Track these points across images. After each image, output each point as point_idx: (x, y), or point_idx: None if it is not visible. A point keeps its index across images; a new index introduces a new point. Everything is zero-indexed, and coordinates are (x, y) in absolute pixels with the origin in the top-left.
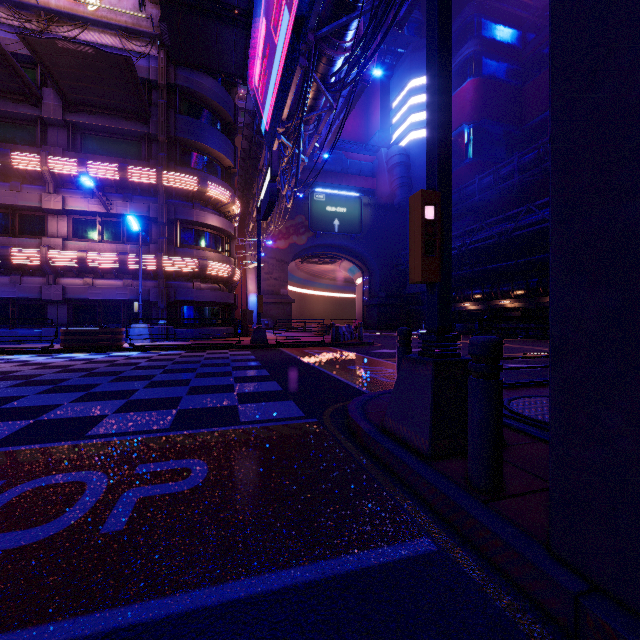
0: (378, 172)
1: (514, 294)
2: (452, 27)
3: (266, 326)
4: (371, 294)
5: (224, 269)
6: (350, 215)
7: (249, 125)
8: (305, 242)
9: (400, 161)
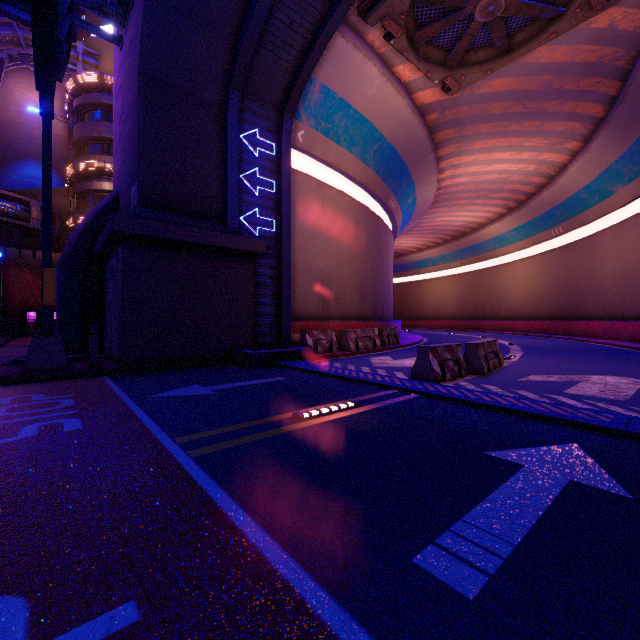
0: None
1: None
2: None
3: None
4: None
5: None
6: None
7: None
8: None
9: None
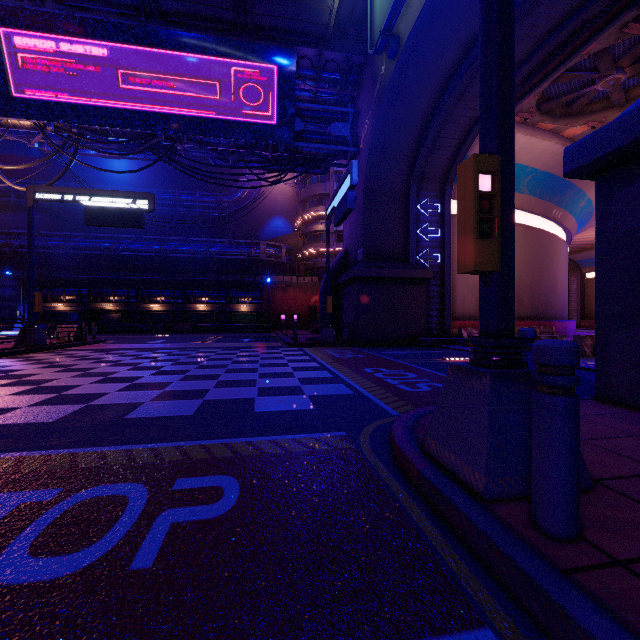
0: None
1: (115, 299)
2: None
3: None
4: None
5: None
6: None
7: None
8: None
9: None
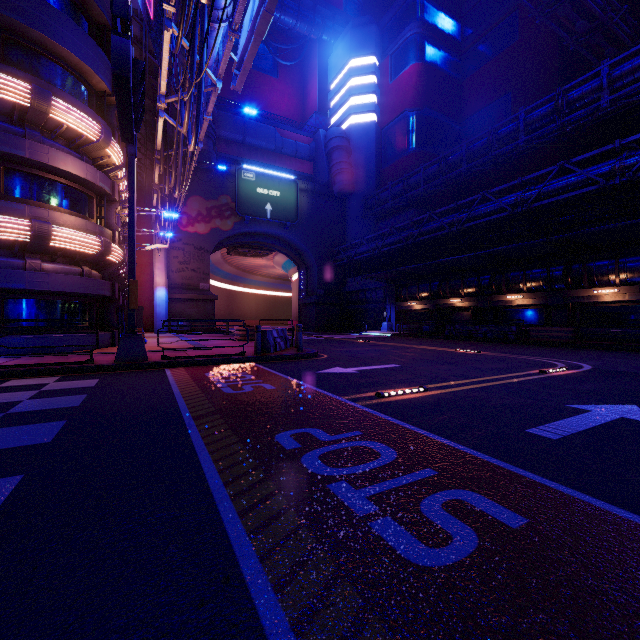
0: (316, 156)
1: (464, 292)
2: (394, 7)
3: (180, 328)
4: (308, 291)
5: (86, 241)
6: (285, 200)
7: (138, 39)
8: (231, 228)
9: (340, 144)
